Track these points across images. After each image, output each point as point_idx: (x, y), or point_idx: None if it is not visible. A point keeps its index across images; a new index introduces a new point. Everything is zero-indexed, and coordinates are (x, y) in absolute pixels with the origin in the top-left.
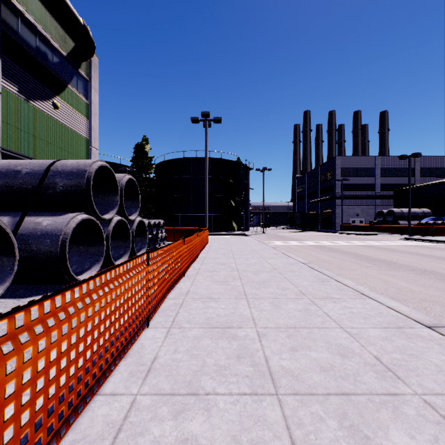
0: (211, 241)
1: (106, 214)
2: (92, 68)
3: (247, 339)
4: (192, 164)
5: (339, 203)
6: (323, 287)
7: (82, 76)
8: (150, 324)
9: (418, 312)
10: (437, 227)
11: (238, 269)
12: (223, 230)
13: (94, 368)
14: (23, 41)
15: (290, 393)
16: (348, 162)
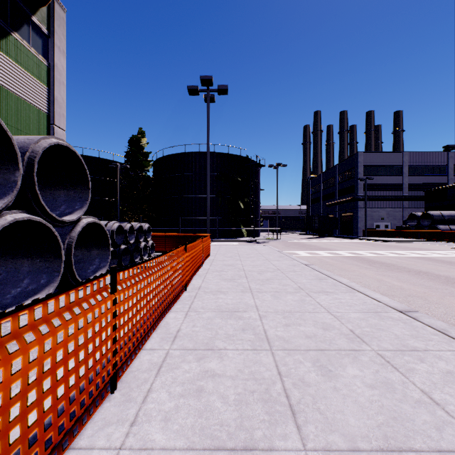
0: (214, 252)
1: None
2: (54, 20)
3: None
4: (195, 160)
5: (362, 205)
6: None
7: (39, 28)
8: None
9: None
10: None
11: (268, 338)
12: (230, 236)
13: None
14: None
15: None
16: (371, 159)
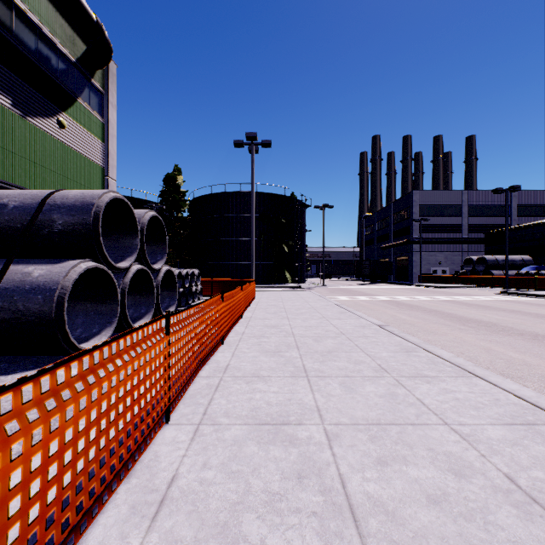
0: (258, 296)
1: (121, 262)
2: (108, 78)
3: (312, 444)
4: (236, 200)
5: (417, 248)
6: (410, 360)
7: (96, 88)
8: (171, 418)
9: None
10: (541, 278)
11: (294, 334)
12: (274, 282)
13: (66, 513)
14: (18, 41)
15: None
16: (428, 198)
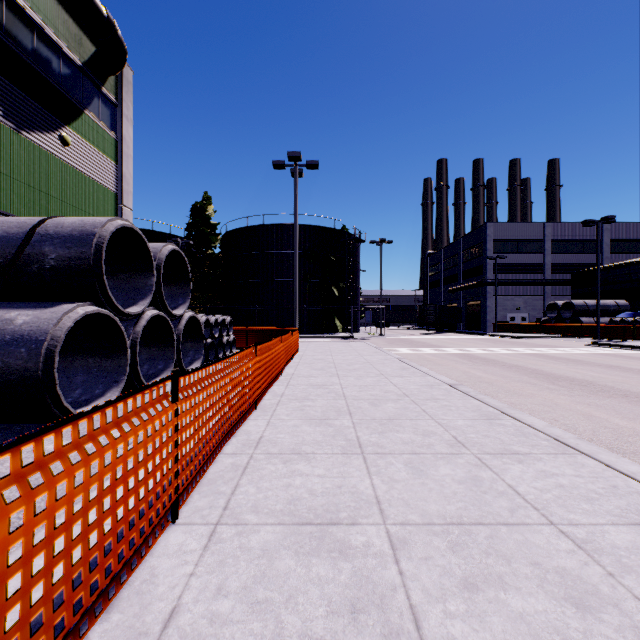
0: (302, 348)
1: (132, 306)
2: (123, 86)
3: (370, 556)
4: (276, 234)
5: (492, 291)
6: (493, 430)
7: (107, 98)
8: (180, 514)
9: None
10: None
11: (345, 395)
12: (321, 331)
13: None
14: (10, 38)
15: None
16: (504, 231)
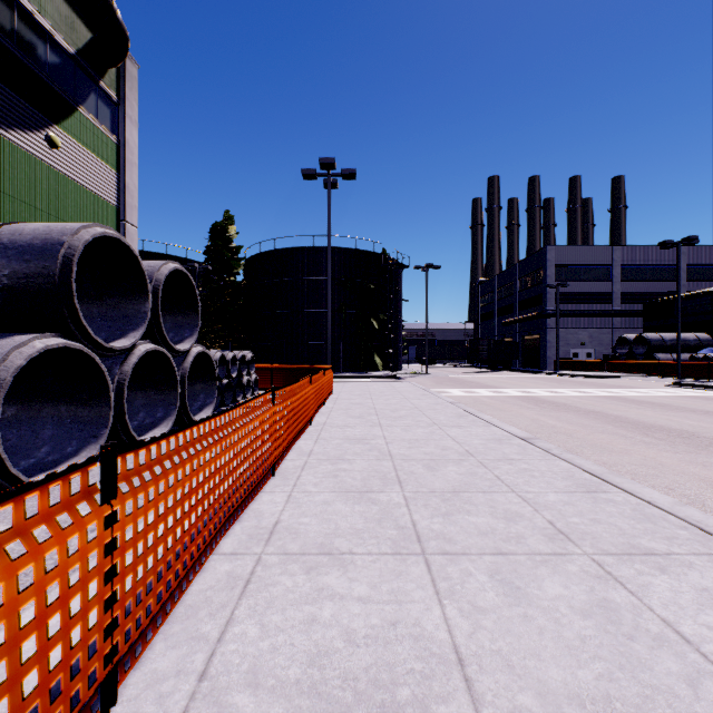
0: (337, 390)
1: (119, 339)
2: (125, 82)
3: None
4: (307, 258)
5: (552, 324)
6: (602, 510)
7: (107, 95)
8: (122, 692)
9: None
10: None
11: (391, 454)
12: (359, 369)
13: None
14: None
15: None
16: (566, 256)
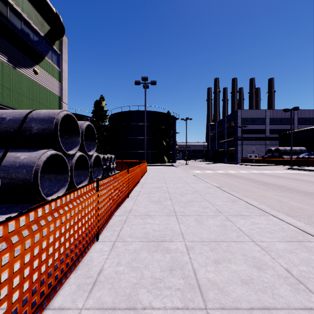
0: (148, 170)
1: (70, 150)
2: (62, 45)
3: (178, 252)
4: (136, 115)
5: (240, 143)
6: (234, 206)
7: (55, 51)
8: (99, 238)
9: (312, 227)
10: (311, 160)
11: (168, 191)
12: (157, 162)
13: (43, 287)
14: (11, 24)
15: (218, 308)
16: (246, 114)
